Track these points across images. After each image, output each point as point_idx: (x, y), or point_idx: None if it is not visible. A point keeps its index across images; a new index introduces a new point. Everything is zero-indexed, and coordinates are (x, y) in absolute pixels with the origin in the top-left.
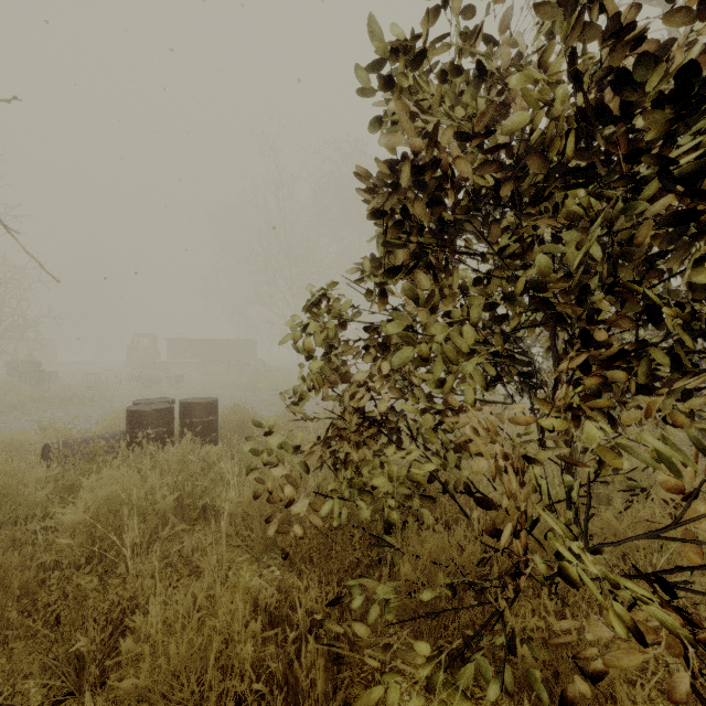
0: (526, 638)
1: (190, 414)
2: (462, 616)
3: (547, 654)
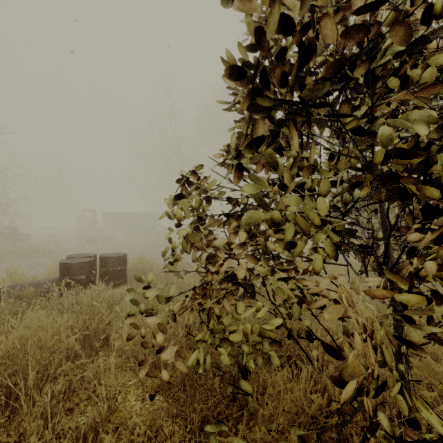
0: None
1: (106, 264)
2: None
3: None
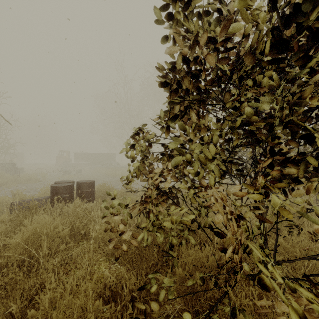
0: (242, 309)
1: (81, 188)
2: (208, 292)
3: (253, 318)
